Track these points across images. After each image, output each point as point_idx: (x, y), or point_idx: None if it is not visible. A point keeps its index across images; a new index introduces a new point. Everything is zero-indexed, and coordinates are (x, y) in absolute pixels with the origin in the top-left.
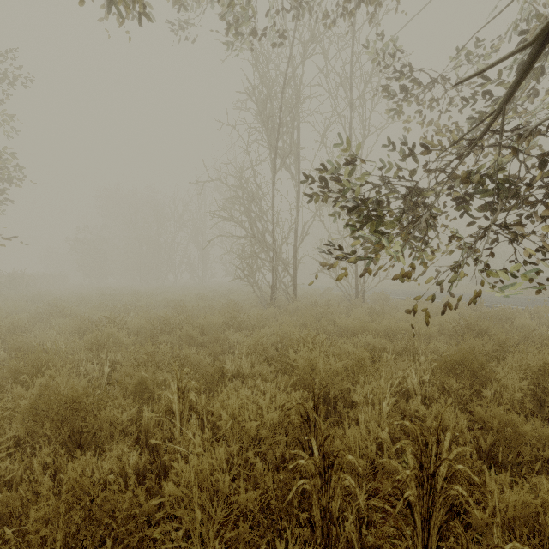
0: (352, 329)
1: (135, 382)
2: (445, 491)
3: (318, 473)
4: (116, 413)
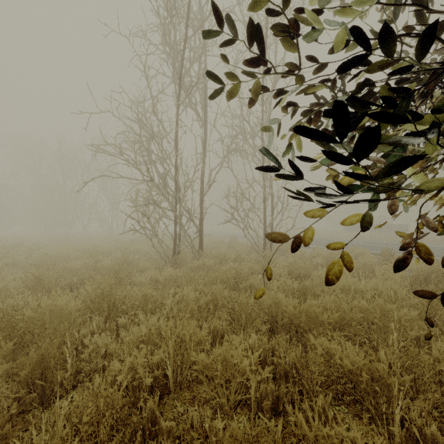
0: (291, 317)
1: None
2: None
3: None
4: None
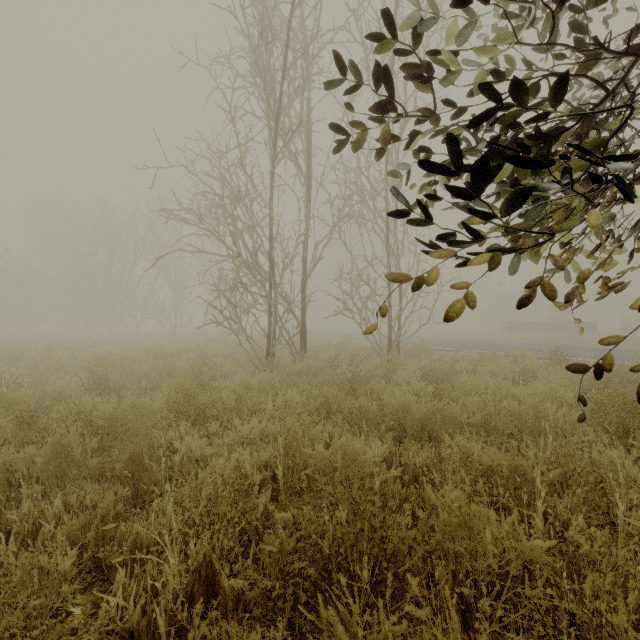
0: (423, 419)
1: None
2: None
3: None
4: None
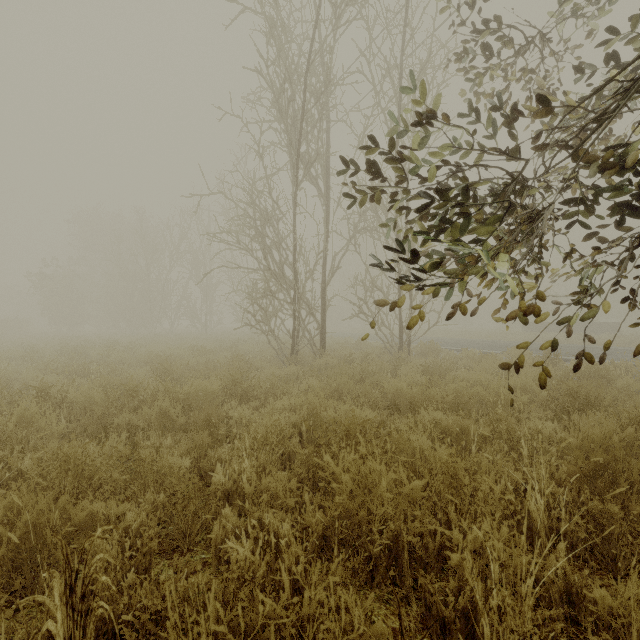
0: (409, 399)
1: (17, 536)
2: None
3: None
4: None
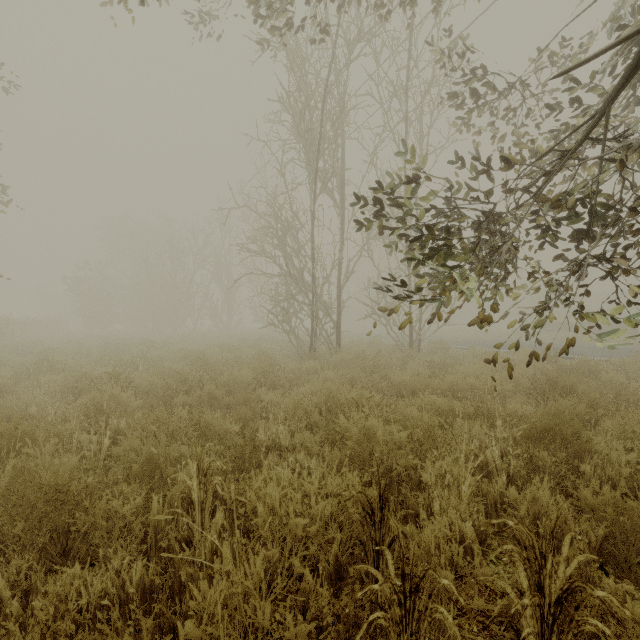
0: (411, 387)
1: (143, 459)
2: (576, 625)
3: (397, 600)
4: (115, 505)
